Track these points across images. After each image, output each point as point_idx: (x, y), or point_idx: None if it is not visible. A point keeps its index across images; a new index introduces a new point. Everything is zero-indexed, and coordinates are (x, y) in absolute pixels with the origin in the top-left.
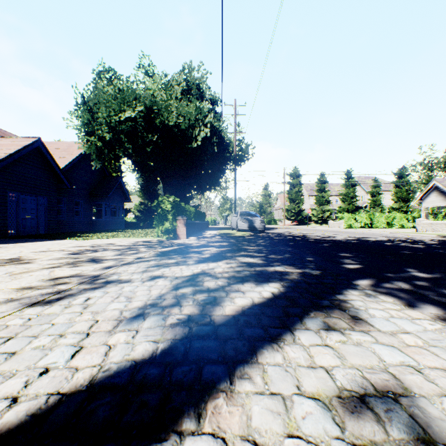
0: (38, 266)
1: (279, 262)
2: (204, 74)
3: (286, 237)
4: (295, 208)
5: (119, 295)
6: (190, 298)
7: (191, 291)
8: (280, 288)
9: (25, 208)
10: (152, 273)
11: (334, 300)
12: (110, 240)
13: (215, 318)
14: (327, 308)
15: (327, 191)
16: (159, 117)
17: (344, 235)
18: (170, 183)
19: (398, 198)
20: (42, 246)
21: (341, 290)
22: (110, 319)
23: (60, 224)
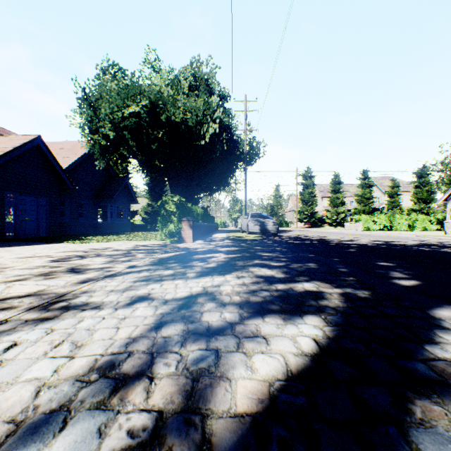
0: None
1: (306, 275)
2: (213, 69)
3: (302, 240)
4: (307, 210)
5: (65, 338)
6: (174, 354)
7: (179, 335)
8: (324, 327)
9: (24, 210)
10: (135, 292)
11: (431, 359)
12: (110, 243)
13: (214, 430)
14: (436, 387)
15: (342, 192)
16: (165, 113)
17: (367, 239)
18: (177, 184)
19: (418, 199)
20: (30, 250)
21: (427, 334)
22: None
23: (64, 227)
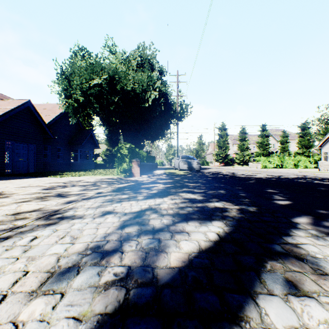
0: (11, 200)
1: (217, 198)
2: (154, 52)
3: (217, 175)
4: (222, 153)
5: (66, 234)
6: (134, 241)
7: (136, 231)
8: (224, 227)
9: (18, 153)
10: (104, 208)
11: (284, 243)
12: (81, 177)
13: (158, 273)
14: (282, 256)
15: (247, 140)
16: (119, 84)
17: (263, 174)
18: (128, 134)
19: (302, 146)
20: (26, 182)
21: (286, 231)
22: (41, 270)
23: (46, 165)
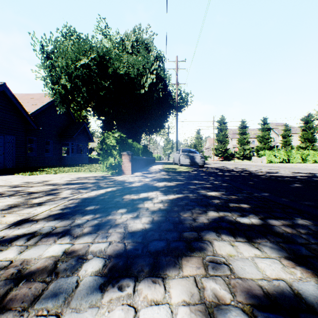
0: None
1: None
2: (151, 35)
3: (230, 172)
4: (222, 147)
5: None
6: None
7: None
8: None
9: None
10: None
11: None
12: (55, 175)
13: None
14: None
15: (248, 134)
16: (111, 66)
17: (284, 170)
18: (123, 126)
19: (305, 139)
20: None
21: None
22: None
23: (31, 160)
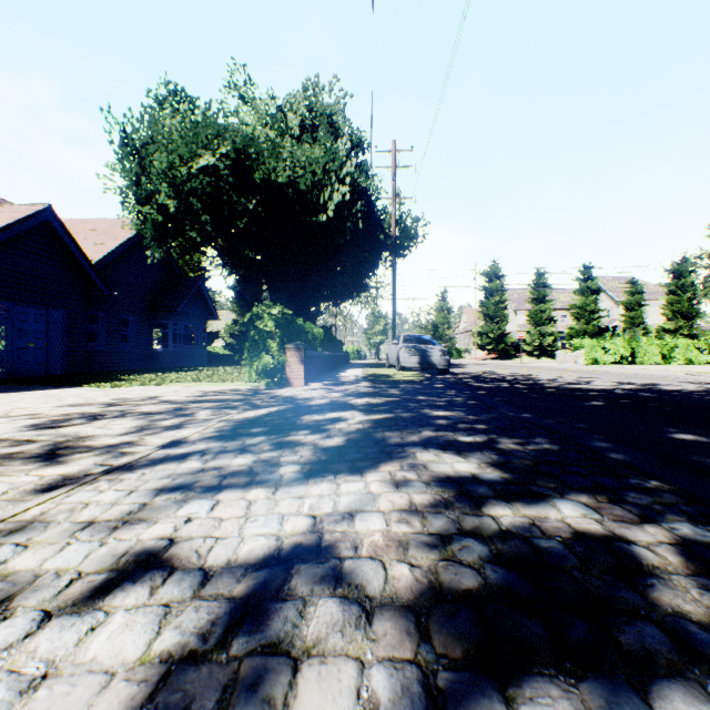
0: None
1: (549, 474)
2: (340, 98)
3: (494, 382)
4: (493, 331)
5: None
6: None
7: None
8: None
9: (24, 330)
10: (139, 534)
11: None
12: (161, 387)
13: None
14: None
15: (550, 301)
16: (259, 168)
17: (605, 380)
18: (282, 287)
19: (675, 313)
20: (11, 402)
21: None
22: None
23: (95, 358)
